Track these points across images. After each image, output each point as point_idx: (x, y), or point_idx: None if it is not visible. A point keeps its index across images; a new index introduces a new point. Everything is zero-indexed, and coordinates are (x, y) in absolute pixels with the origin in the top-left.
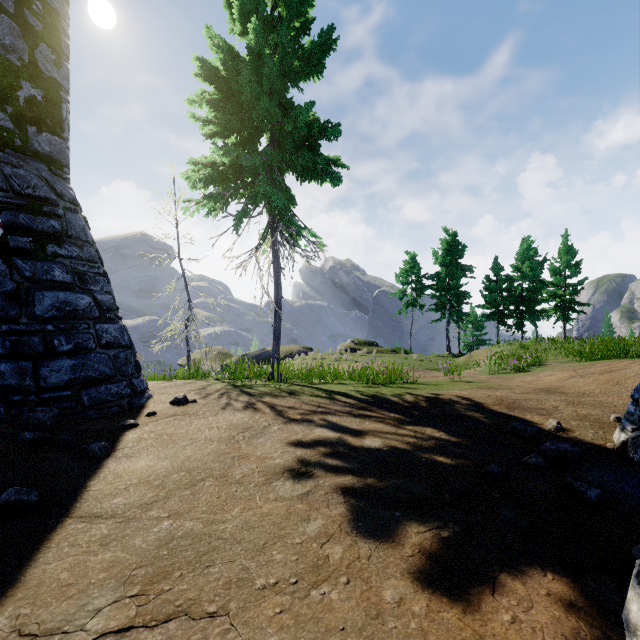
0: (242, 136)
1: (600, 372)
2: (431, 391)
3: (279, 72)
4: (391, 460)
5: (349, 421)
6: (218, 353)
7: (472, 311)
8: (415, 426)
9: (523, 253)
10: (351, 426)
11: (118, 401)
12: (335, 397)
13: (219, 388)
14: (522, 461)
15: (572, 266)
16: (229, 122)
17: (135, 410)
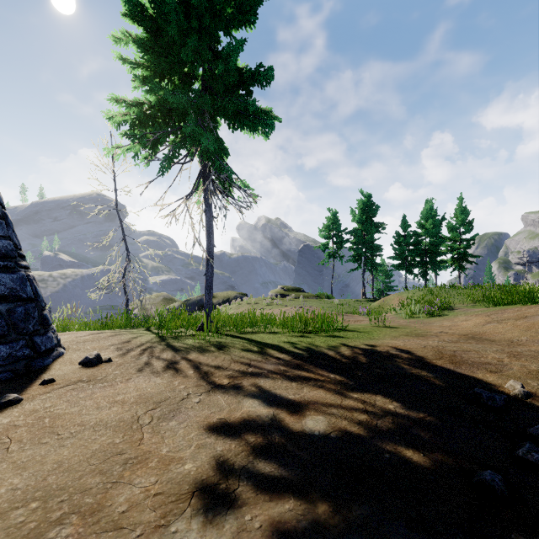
0: (173, 83)
1: (515, 318)
2: (365, 341)
3: (209, 11)
4: (345, 458)
5: (284, 387)
6: (163, 299)
7: (382, 262)
8: (362, 393)
9: (427, 212)
10: (287, 395)
11: (11, 365)
12: (268, 351)
13: (144, 341)
14: (517, 456)
15: (466, 224)
16: (159, 66)
17: (32, 375)
